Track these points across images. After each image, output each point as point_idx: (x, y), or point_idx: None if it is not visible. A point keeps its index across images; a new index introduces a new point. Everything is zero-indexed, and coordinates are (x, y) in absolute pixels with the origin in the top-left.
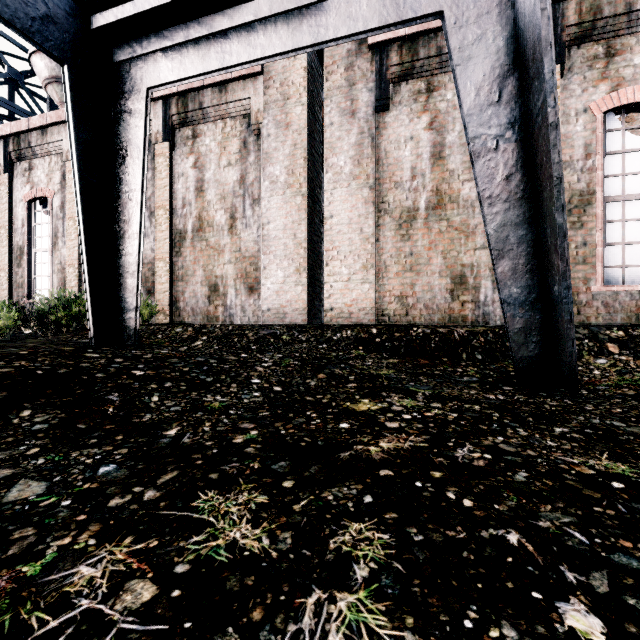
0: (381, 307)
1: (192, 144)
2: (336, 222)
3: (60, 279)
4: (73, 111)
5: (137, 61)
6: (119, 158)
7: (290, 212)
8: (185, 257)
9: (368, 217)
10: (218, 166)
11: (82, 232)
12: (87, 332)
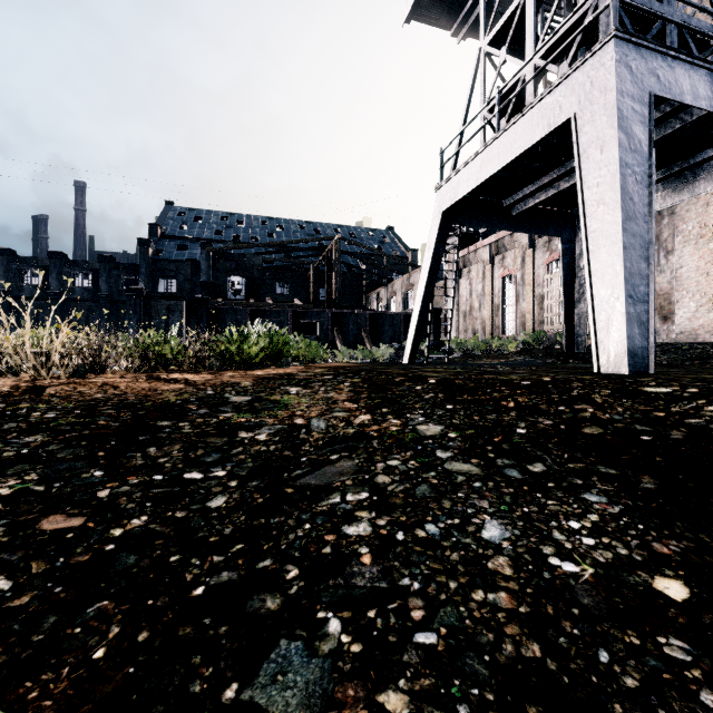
0: None
1: None
2: None
3: (521, 322)
4: (561, 253)
5: None
6: (578, 265)
7: (702, 256)
8: None
9: None
10: None
11: (562, 302)
12: (552, 349)
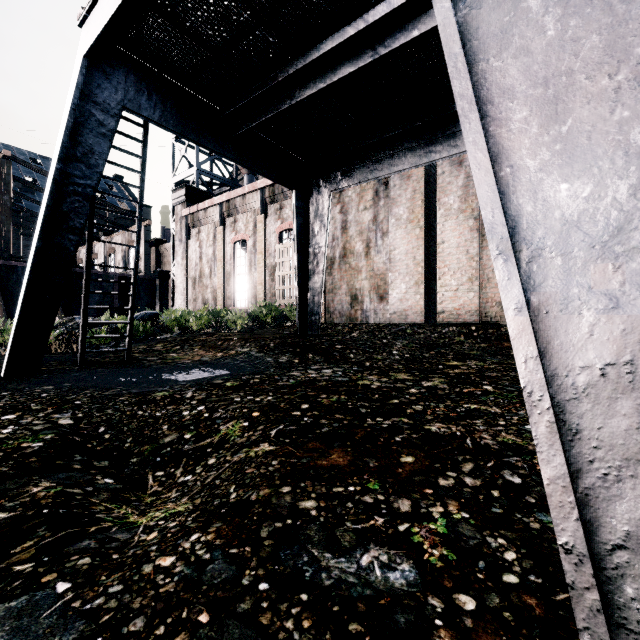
0: (484, 310)
1: (339, 196)
2: (447, 246)
3: (253, 293)
4: (296, 211)
5: (325, 177)
6: (313, 230)
7: (411, 241)
8: (334, 276)
9: (473, 241)
10: (357, 210)
11: (296, 273)
12: (284, 327)
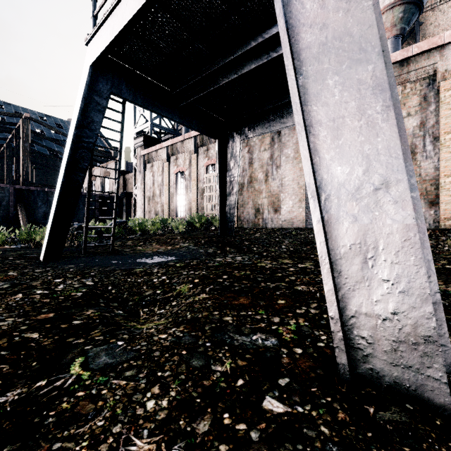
0: None
1: (247, 142)
2: None
3: (189, 207)
4: (218, 154)
5: (237, 131)
6: (229, 165)
7: (296, 171)
8: (244, 196)
9: None
10: (259, 151)
11: (218, 194)
12: (210, 230)
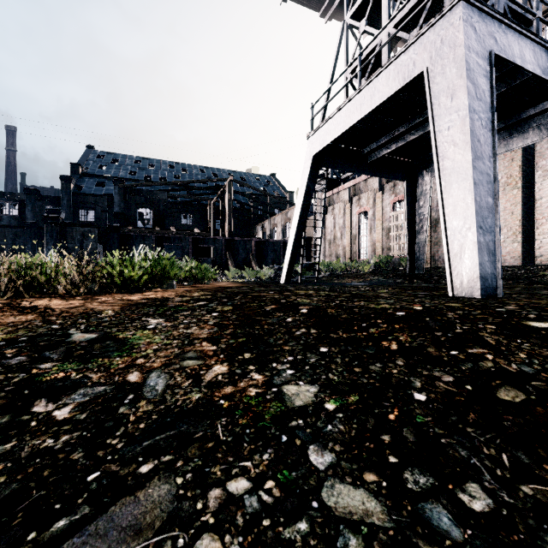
0: None
1: None
2: (544, 201)
3: (372, 248)
4: (406, 194)
5: (427, 169)
6: (419, 204)
7: (508, 200)
8: (438, 232)
9: None
10: None
11: (406, 233)
12: (397, 270)
